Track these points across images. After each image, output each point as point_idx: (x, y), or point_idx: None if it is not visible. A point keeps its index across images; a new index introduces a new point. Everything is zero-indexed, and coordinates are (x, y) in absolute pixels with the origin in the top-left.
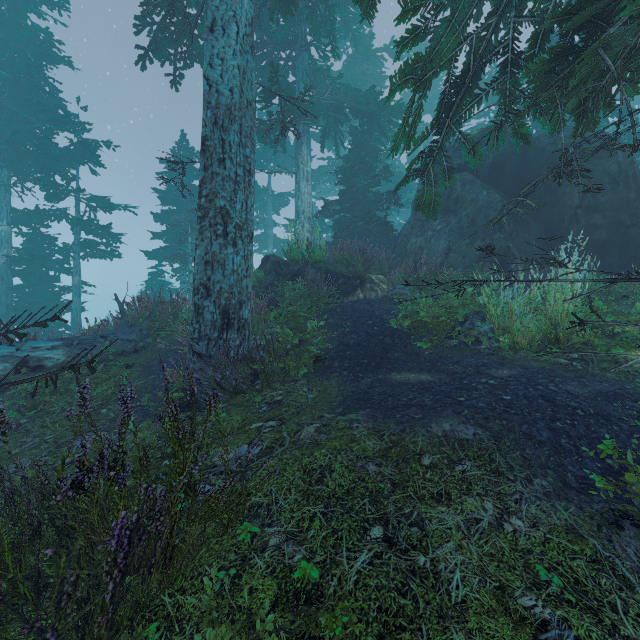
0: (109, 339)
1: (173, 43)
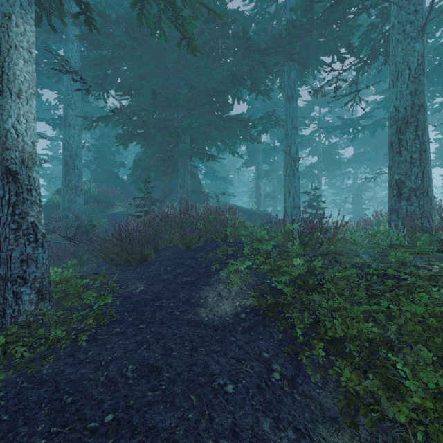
0: None
1: None
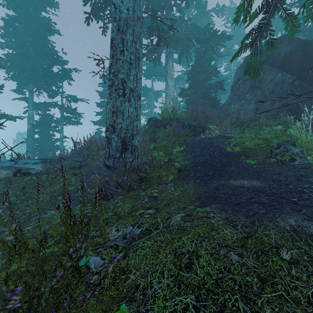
0: (66, 160)
1: (102, 9)
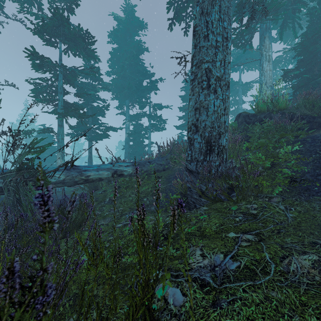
0: (151, 163)
1: (184, 9)
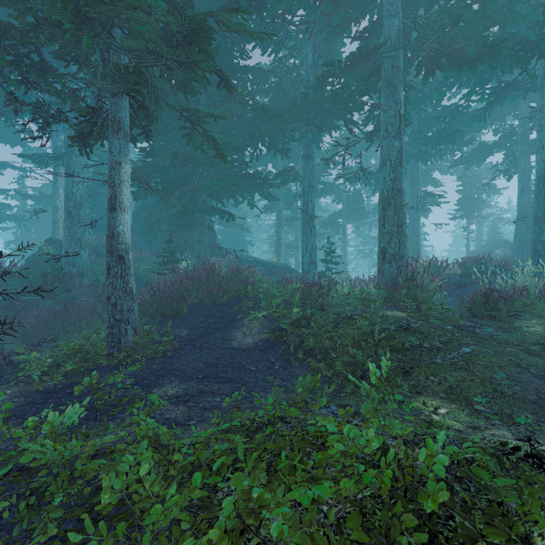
0: None
1: None
